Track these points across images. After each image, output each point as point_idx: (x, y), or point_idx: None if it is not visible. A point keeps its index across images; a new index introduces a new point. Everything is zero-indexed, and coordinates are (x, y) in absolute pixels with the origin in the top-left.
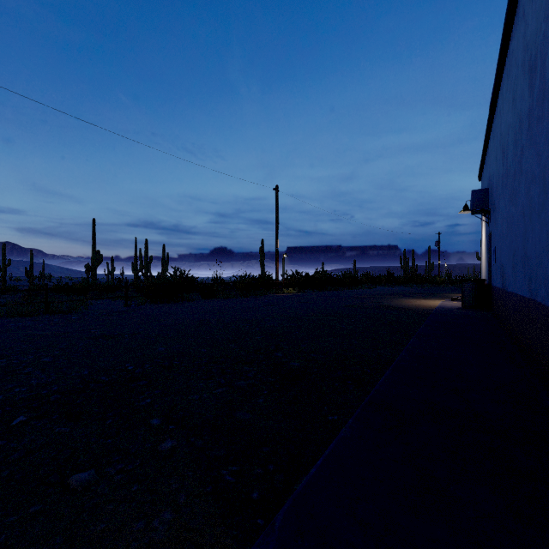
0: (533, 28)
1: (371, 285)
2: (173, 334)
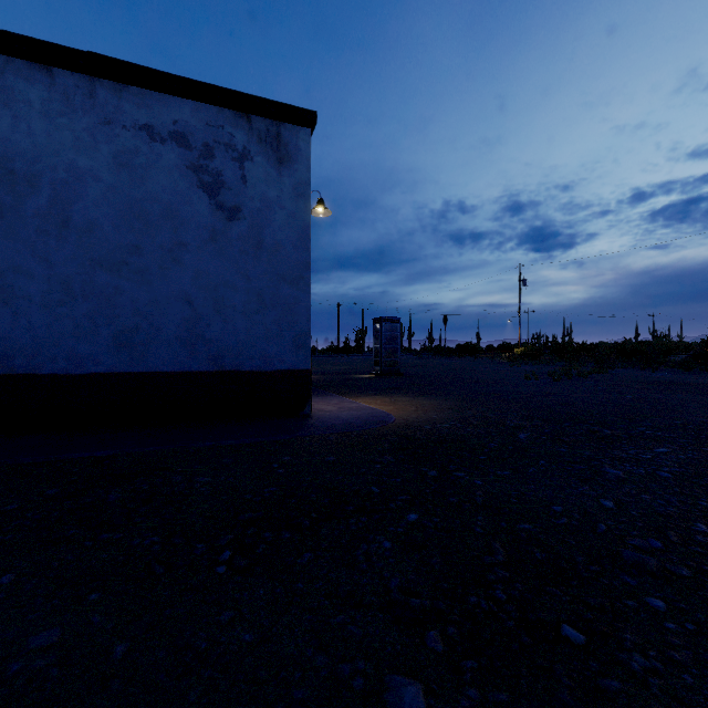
0: (24, 146)
1: None
2: None
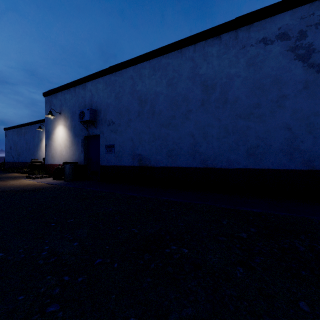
0: (210, 74)
1: None
2: None
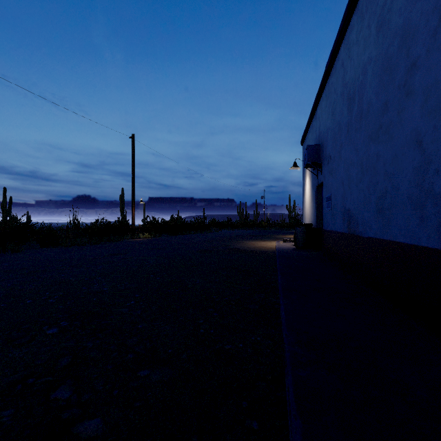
0: None
1: (217, 228)
2: None
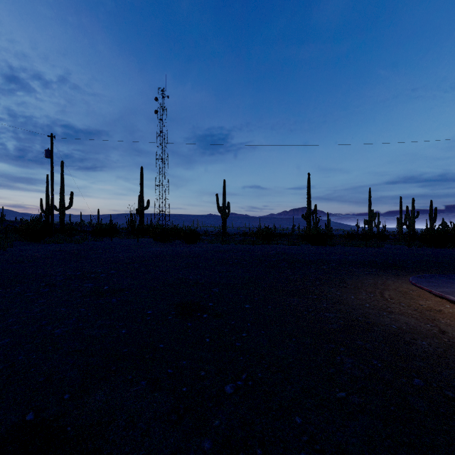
0: None
1: None
2: (453, 256)
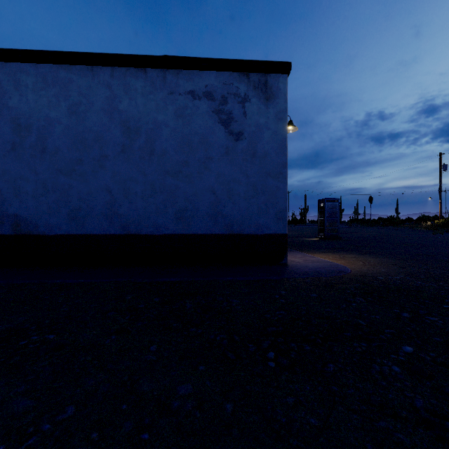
0: (134, 113)
1: None
2: None
